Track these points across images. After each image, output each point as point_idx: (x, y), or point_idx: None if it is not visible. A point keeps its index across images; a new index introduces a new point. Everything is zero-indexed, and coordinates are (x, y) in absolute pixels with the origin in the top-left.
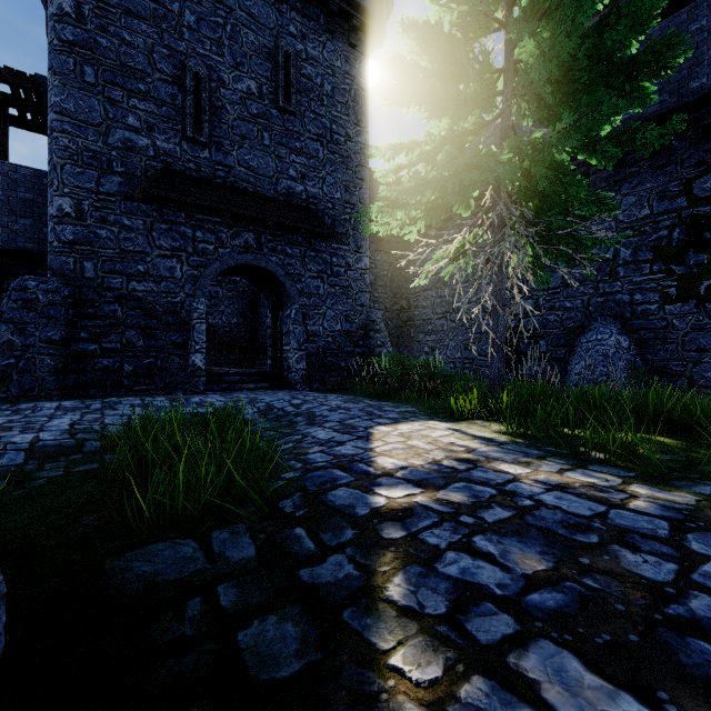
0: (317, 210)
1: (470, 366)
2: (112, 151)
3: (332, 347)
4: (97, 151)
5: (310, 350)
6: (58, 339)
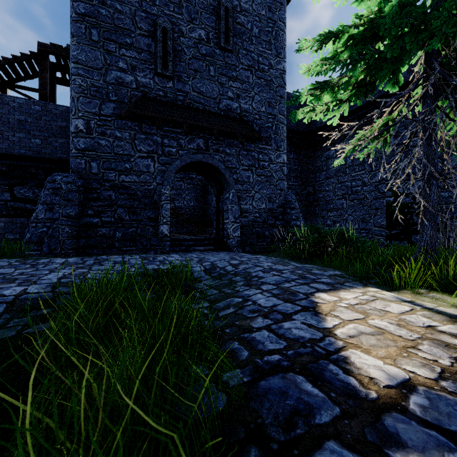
0: (248, 121)
1: (366, 235)
2: (109, 86)
3: (259, 220)
4: (99, 87)
5: (243, 223)
6: (73, 214)
